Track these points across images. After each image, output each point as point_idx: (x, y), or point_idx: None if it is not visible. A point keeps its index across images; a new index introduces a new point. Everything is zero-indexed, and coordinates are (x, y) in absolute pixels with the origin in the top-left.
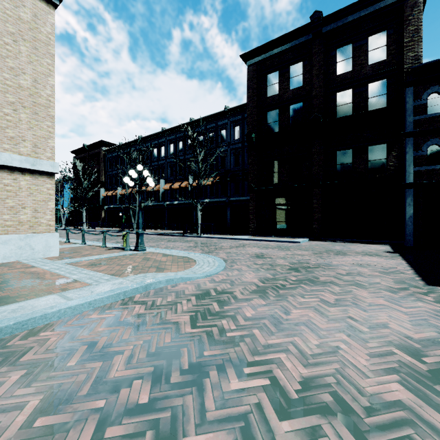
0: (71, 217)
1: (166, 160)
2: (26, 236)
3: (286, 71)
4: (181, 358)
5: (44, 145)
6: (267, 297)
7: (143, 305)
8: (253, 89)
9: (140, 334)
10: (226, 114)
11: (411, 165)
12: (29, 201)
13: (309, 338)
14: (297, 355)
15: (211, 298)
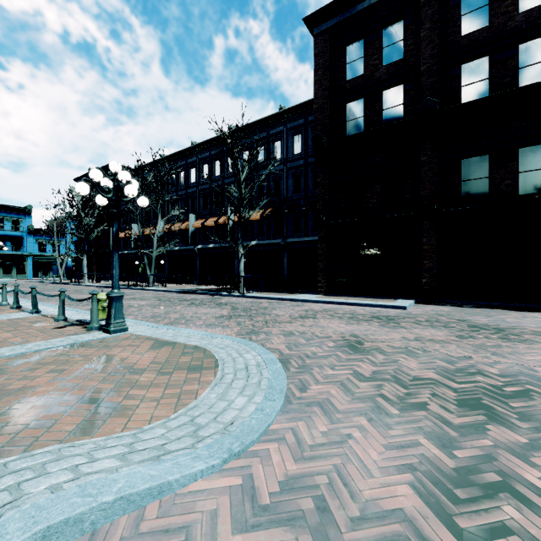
0: (76, 267)
1: (198, 187)
2: None
3: (376, 37)
4: None
5: None
6: None
7: None
8: (323, 69)
9: None
10: (281, 118)
11: None
12: None
13: None
14: None
15: None
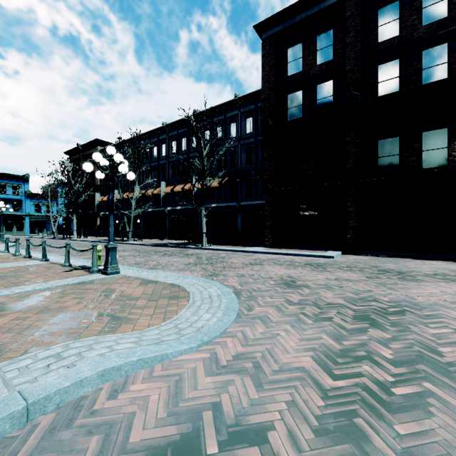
0: (66, 225)
1: (168, 159)
2: None
3: (311, 42)
4: None
5: None
6: None
7: None
8: (270, 66)
9: None
10: (236, 104)
11: None
12: None
13: None
14: None
15: None
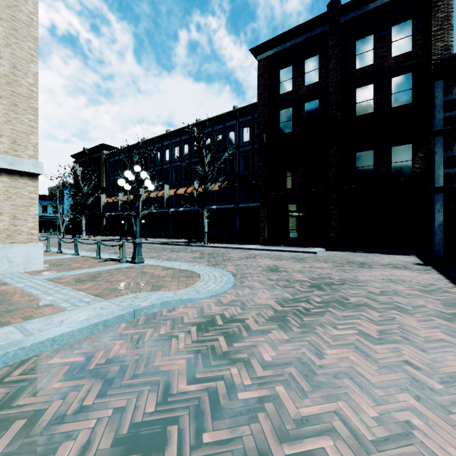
0: (71, 225)
1: (171, 164)
2: (2, 247)
3: (300, 66)
4: (166, 449)
5: (25, 141)
6: (289, 327)
7: (126, 341)
8: (264, 85)
9: (112, 395)
10: (235, 114)
11: (441, 167)
12: (6, 206)
13: (360, 404)
14: (350, 443)
15: (217, 328)
